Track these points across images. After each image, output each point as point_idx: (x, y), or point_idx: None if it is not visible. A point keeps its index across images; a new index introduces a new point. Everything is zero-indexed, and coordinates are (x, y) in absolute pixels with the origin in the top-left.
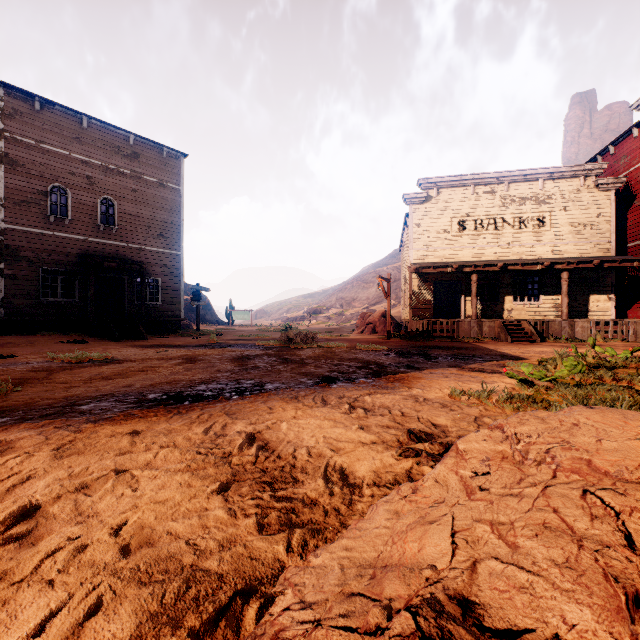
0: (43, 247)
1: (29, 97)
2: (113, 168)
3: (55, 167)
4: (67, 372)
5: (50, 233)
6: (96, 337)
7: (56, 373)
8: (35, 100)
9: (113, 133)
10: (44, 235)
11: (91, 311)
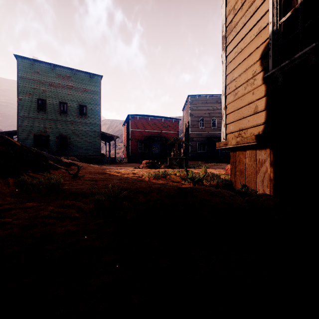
0: (198, 137)
1: (195, 96)
2: (215, 108)
3: (200, 113)
4: (215, 166)
5: (199, 132)
6: (211, 162)
7: (213, 166)
8: (196, 96)
9: (215, 97)
10: (198, 133)
11: (210, 154)
